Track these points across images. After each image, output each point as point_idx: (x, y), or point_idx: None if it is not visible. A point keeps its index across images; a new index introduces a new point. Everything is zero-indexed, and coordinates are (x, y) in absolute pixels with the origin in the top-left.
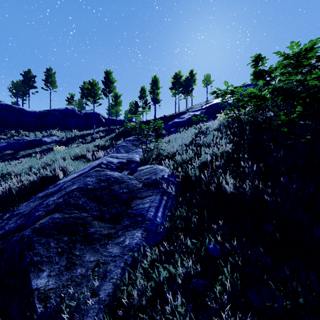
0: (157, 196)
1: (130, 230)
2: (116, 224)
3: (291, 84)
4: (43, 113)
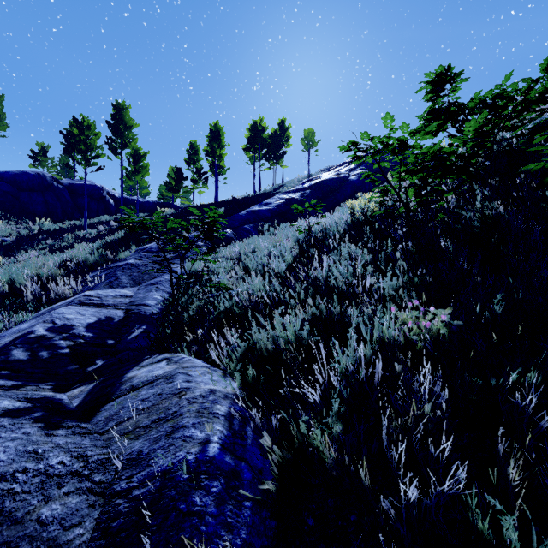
0: None
1: None
2: None
3: (508, 142)
4: None
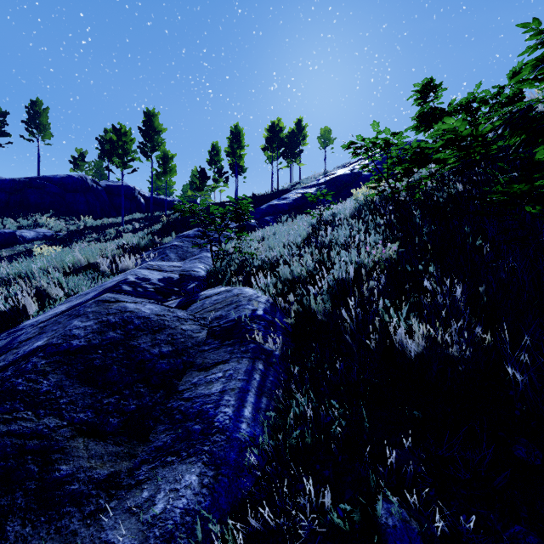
0: (242, 363)
1: (171, 464)
2: (137, 443)
3: (484, 137)
4: (20, 184)
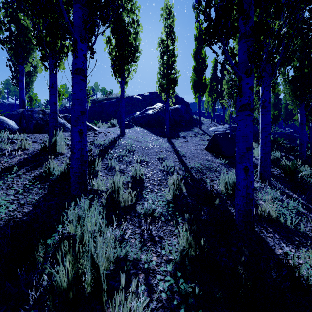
0: None
1: None
2: None
3: None
4: None
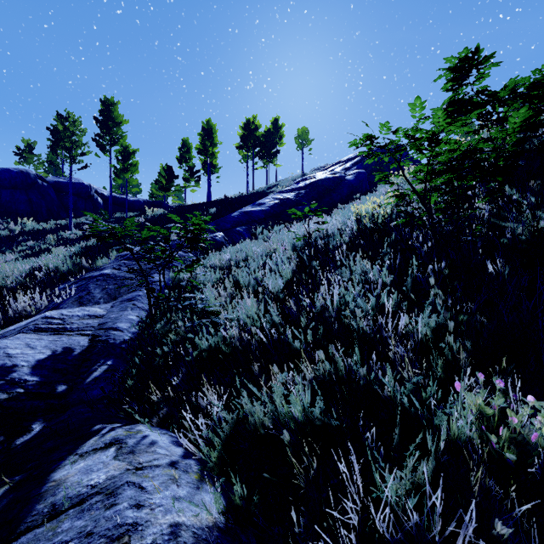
0: None
1: None
2: None
3: (541, 139)
4: None
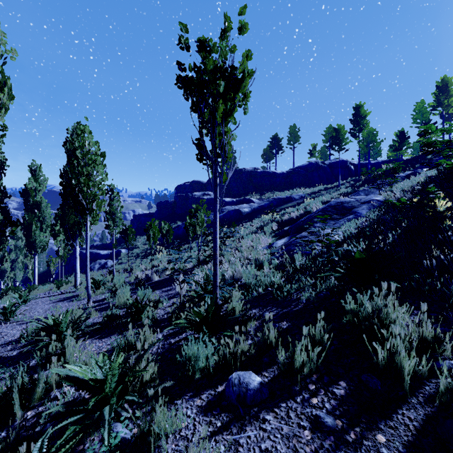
0: (365, 206)
1: (348, 216)
2: (343, 216)
3: None
4: (289, 173)
